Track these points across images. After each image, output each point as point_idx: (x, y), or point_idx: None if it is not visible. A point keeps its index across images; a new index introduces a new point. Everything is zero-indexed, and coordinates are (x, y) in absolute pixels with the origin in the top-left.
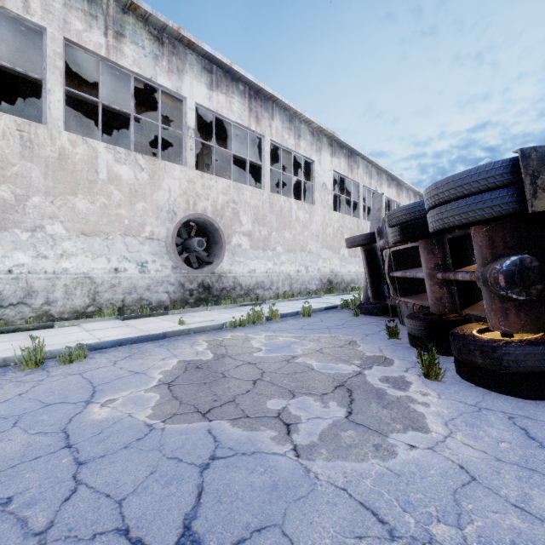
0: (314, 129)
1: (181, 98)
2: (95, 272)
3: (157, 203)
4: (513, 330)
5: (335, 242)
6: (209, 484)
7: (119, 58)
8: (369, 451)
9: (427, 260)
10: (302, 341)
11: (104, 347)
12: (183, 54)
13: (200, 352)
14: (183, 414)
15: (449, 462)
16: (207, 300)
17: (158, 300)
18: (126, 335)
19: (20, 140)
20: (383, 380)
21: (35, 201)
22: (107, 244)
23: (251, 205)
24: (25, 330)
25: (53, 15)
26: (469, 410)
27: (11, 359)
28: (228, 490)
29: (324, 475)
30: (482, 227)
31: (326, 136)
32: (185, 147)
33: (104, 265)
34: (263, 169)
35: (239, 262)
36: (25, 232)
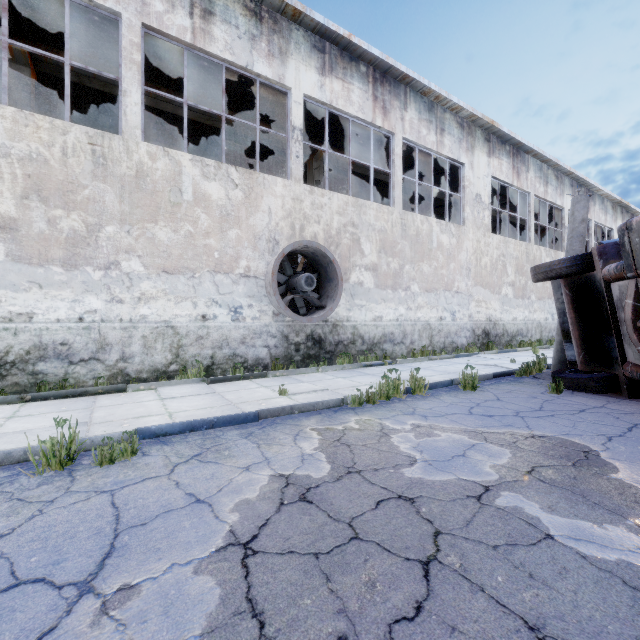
0: (464, 120)
1: (285, 90)
2: (179, 319)
3: (254, 229)
4: None
5: (493, 277)
6: None
7: (207, 43)
8: None
9: None
10: (485, 443)
11: (169, 432)
12: (287, 31)
13: (308, 458)
14: None
15: None
16: (318, 357)
17: (256, 356)
18: (206, 409)
19: (92, 156)
20: None
21: (109, 231)
22: (193, 284)
23: (376, 229)
24: (93, 394)
25: None
26: None
27: (35, 451)
28: None
29: None
30: None
31: (481, 128)
32: (289, 155)
33: (189, 311)
34: (392, 179)
35: (360, 306)
36: (97, 270)
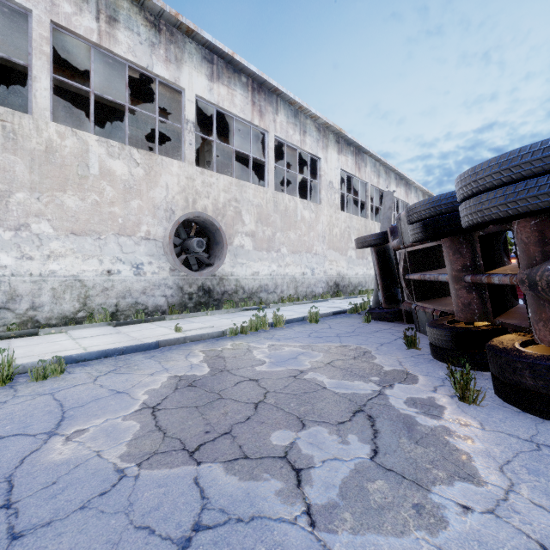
0: (320, 125)
1: (180, 89)
2: (86, 274)
3: (153, 200)
4: None
5: (342, 243)
6: None
7: (112, 44)
8: (409, 517)
9: (452, 260)
10: (310, 351)
11: (87, 358)
12: (182, 43)
13: (195, 366)
14: (165, 453)
15: (523, 538)
16: (207, 304)
17: (155, 304)
18: (115, 343)
19: (3, 131)
20: (410, 403)
21: (19, 197)
22: (99, 245)
23: (254, 204)
24: (6, 338)
25: None
26: (526, 449)
27: None
28: None
29: None
30: (530, 220)
31: (333, 133)
32: (184, 142)
33: (95, 267)
34: (267, 166)
35: (242, 264)
36: (7, 230)
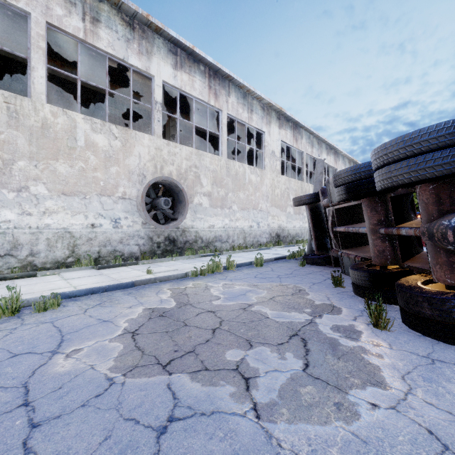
0: (264, 105)
1: (150, 76)
2: (74, 227)
3: (128, 167)
4: None
5: (282, 201)
6: (165, 454)
7: (95, 40)
8: (331, 412)
9: (370, 216)
10: (256, 289)
11: (77, 295)
12: (151, 38)
13: (164, 300)
14: (144, 366)
15: (416, 426)
16: (172, 251)
17: (130, 251)
18: (99, 283)
19: (7, 111)
20: (334, 329)
21: (20, 165)
22: (85, 203)
23: (211, 170)
24: (10, 279)
25: (36, 2)
26: (423, 363)
27: None
28: None
29: (287, 442)
30: (428, 185)
31: (275, 111)
32: (153, 119)
33: (82, 221)
34: (221, 139)
35: (200, 219)
36: (11, 192)
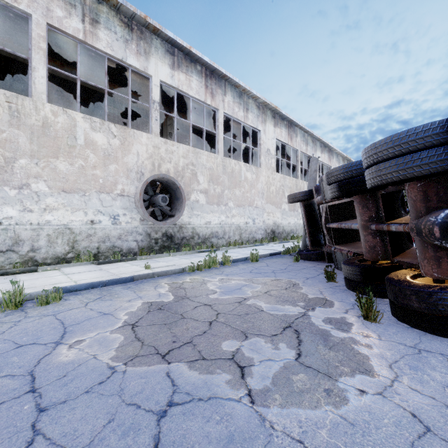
0: (260, 104)
1: (148, 76)
2: (74, 223)
3: (127, 165)
4: (446, 277)
5: (277, 198)
6: (165, 436)
7: (95, 41)
8: (321, 397)
9: (361, 213)
10: (252, 283)
11: (78, 289)
12: (149, 39)
13: (162, 294)
14: (144, 356)
15: (400, 410)
16: (170, 247)
17: (128, 247)
18: (99, 278)
19: (9, 111)
20: (326, 321)
21: (22, 163)
22: (84, 200)
23: (207, 167)
24: (12, 274)
25: (37, 4)
26: (410, 352)
27: None
28: (184, 443)
29: (280, 425)
30: (416, 183)
31: (270, 110)
32: (151, 118)
33: (81, 217)
34: (217, 137)
35: (197, 215)
36: (13, 189)
